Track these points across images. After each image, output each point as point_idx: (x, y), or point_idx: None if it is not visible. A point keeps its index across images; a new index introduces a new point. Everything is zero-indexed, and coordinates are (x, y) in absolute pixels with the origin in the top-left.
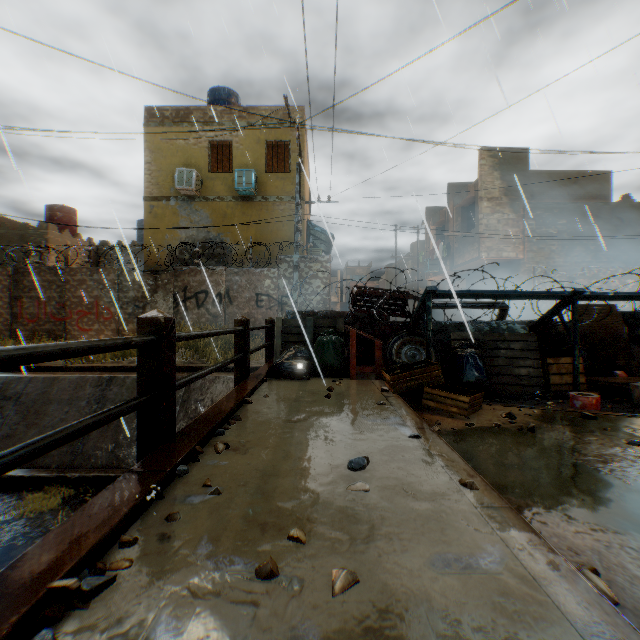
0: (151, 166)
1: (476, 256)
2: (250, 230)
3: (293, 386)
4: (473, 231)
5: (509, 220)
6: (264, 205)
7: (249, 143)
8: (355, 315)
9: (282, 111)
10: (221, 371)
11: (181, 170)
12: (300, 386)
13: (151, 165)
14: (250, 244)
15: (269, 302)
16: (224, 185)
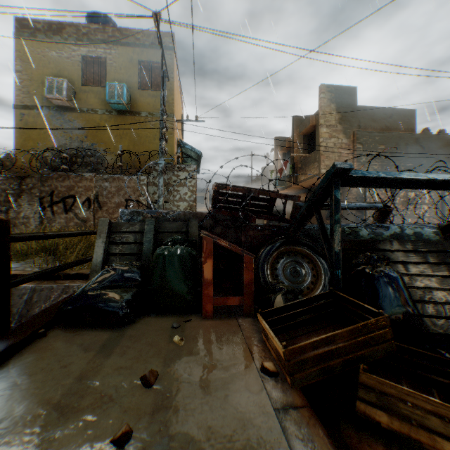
0: (22, 75)
1: (316, 173)
2: (123, 142)
3: (82, 356)
4: (314, 153)
5: (343, 144)
6: (136, 119)
7: (122, 61)
8: (216, 217)
9: (153, 35)
10: (77, 278)
11: (51, 79)
12: (97, 355)
13: (22, 74)
14: (119, 152)
15: (138, 207)
16: (98, 98)
